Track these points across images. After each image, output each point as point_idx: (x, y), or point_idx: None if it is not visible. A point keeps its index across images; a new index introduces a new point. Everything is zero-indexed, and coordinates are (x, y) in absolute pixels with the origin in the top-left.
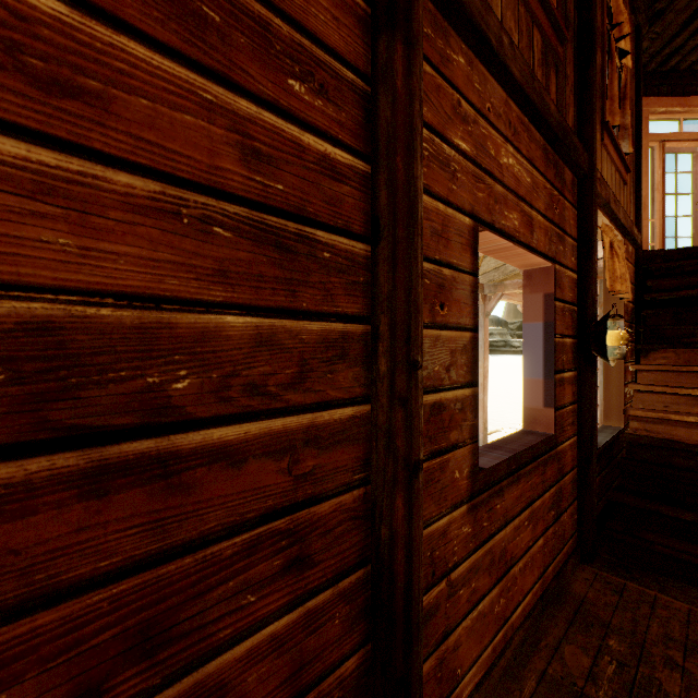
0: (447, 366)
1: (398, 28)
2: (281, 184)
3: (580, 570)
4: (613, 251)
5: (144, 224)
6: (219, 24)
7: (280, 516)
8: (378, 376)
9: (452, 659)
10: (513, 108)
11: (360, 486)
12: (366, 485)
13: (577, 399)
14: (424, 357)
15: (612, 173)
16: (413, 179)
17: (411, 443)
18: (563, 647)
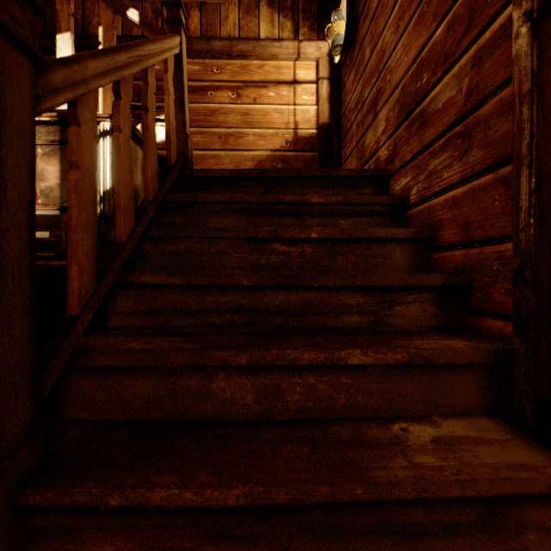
0: None
1: None
2: None
3: None
4: None
5: (417, 29)
6: None
7: (458, 125)
8: None
9: None
10: None
11: None
12: None
13: None
14: None
15: None
16: None
17: None
18: None
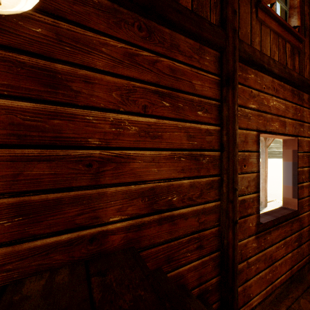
0: (247, 186)
1: (230, 86)
2: (196, 142)
3: None
4: None
5: (168, 162)
6: (182, 106)
7: (195, 233)
8: (223, 193)
9: (248, 290)
10: (275, 81)
11: (217, 226)
12: (219, 226)
13: None
14: (238, 184)
15: None
16: (235, 130)
17: (234, 214)
18: (299, 299)
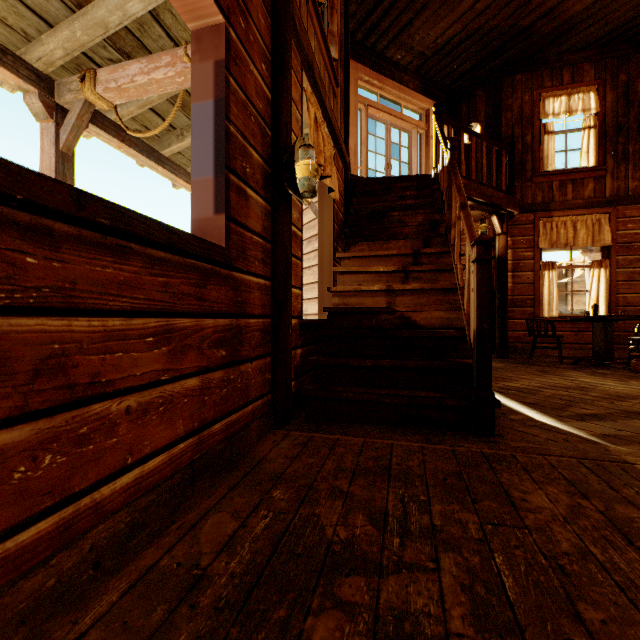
0: None
1: None
2: None
3: (271, 435)
4: (318, 124)
5: None
6: None
7: None
8: None
9: None
10: None
11: None
12: None
13: (271, 240)
14: None
15: (321, 63)
16: None
17: None
18: (206, 520)
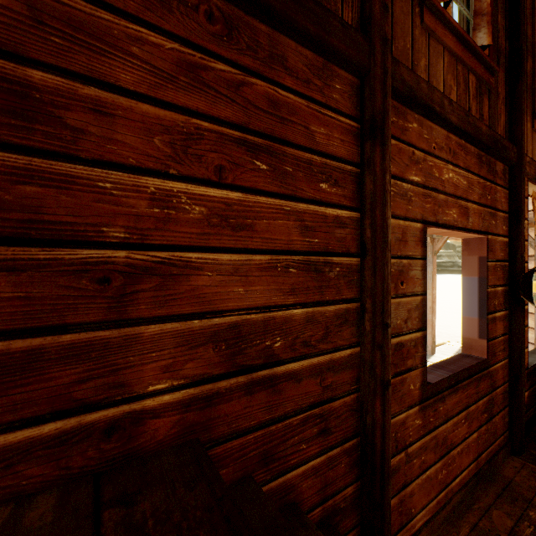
0: (405, 320)
1: (377, 139)
2: (317, 239)
3: (510, 460)
4: None
5: (265, 275)
6: (291, 172)
7: (316, 407)
8: (365, 332)
9: (408, 501)
10: (452, 138)
11: (354, 393)
12: (358, 392)
13: (508, 331)
14: (391, 316)
15: None
16: (385, 219)
17: (384, 370)
18: (491, 510)
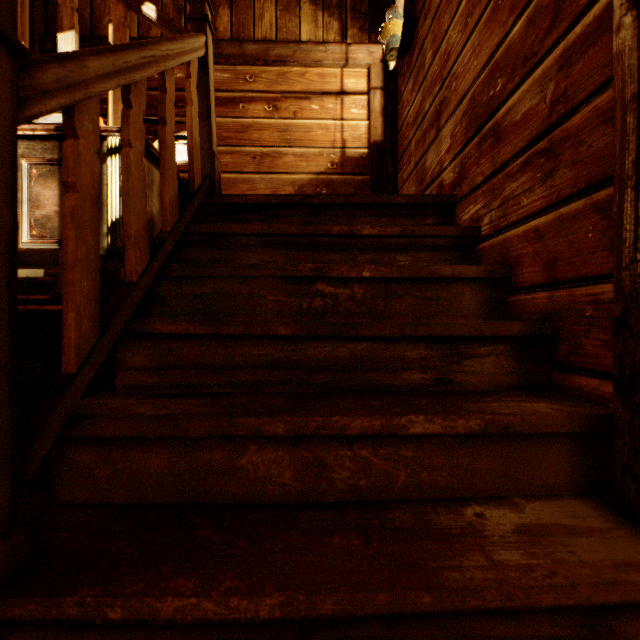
0: None
1: None
2: None
3: None
4: None
5: (489, 26)
6: None
7: (540, 140)
8: None
9: None
10: None
11: None
12: None
13: None
14: None
15: None
16: None
17: None
18: None
